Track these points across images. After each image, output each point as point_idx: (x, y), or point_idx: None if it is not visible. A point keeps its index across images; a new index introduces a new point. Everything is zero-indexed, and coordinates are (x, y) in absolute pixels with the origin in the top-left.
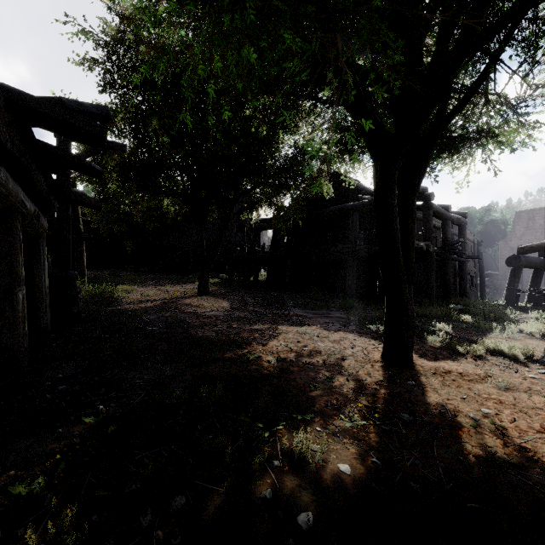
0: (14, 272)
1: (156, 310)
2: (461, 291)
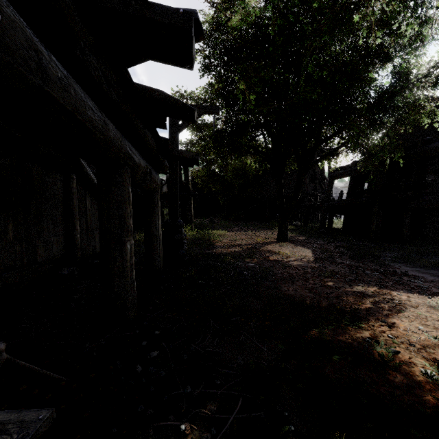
0: (123, 223)
1: (243, 256)
2: None
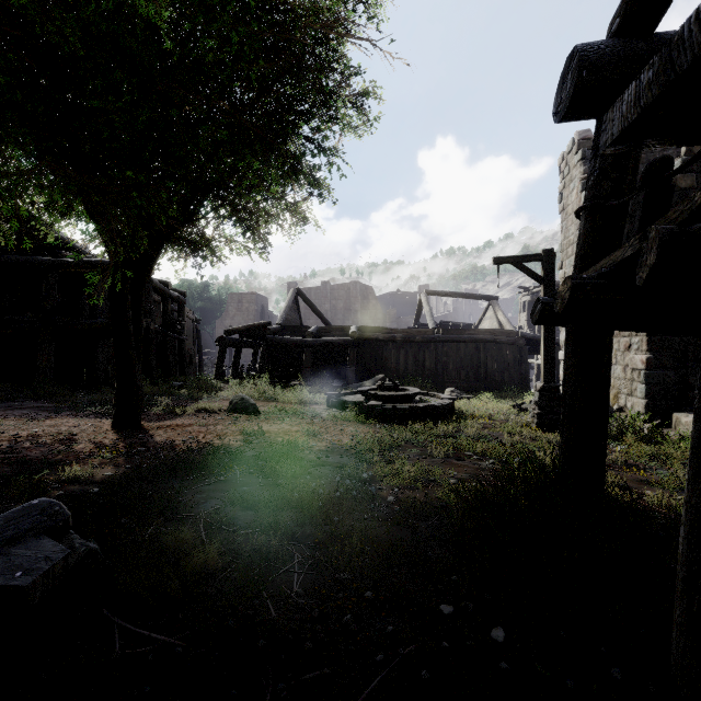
0: None
1: None
2: (181, 370)
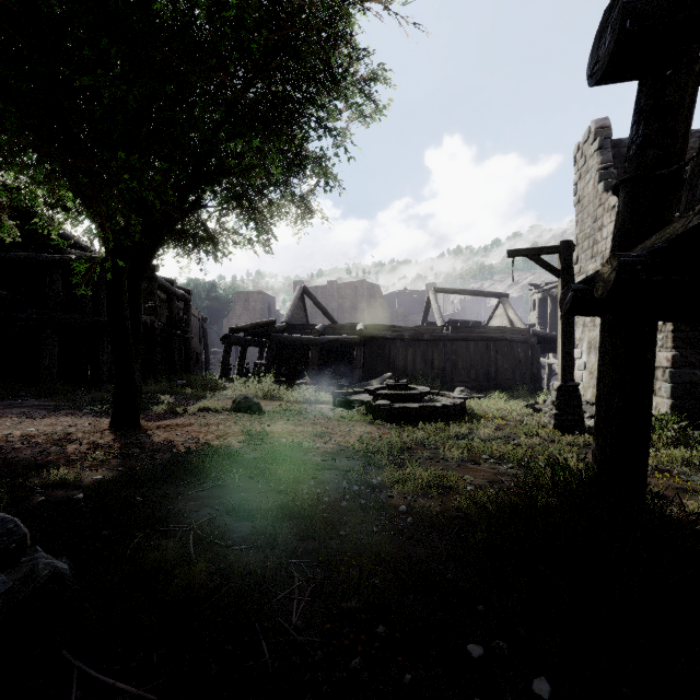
0: None
1: None
2: (186, 368)
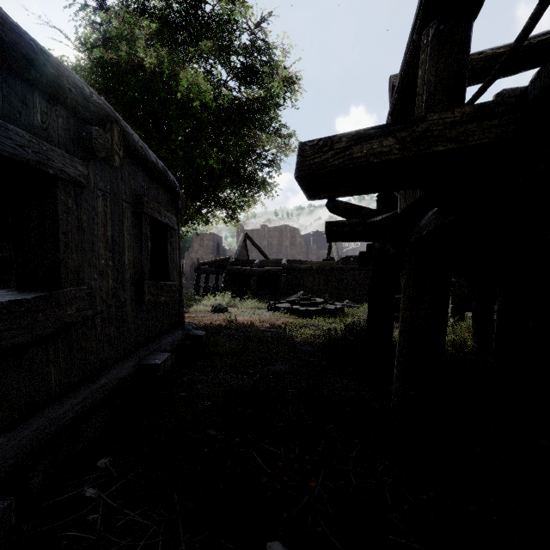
0: None
1: None
2: None
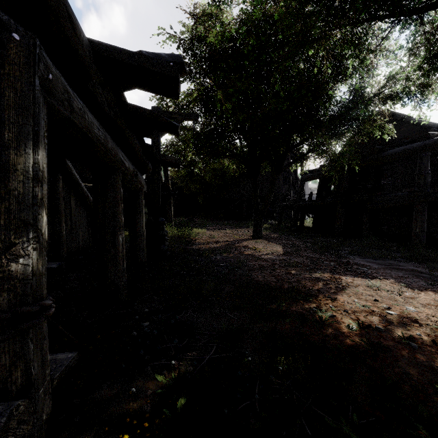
0: (116, 219)
1: (220, 251)
2: None
